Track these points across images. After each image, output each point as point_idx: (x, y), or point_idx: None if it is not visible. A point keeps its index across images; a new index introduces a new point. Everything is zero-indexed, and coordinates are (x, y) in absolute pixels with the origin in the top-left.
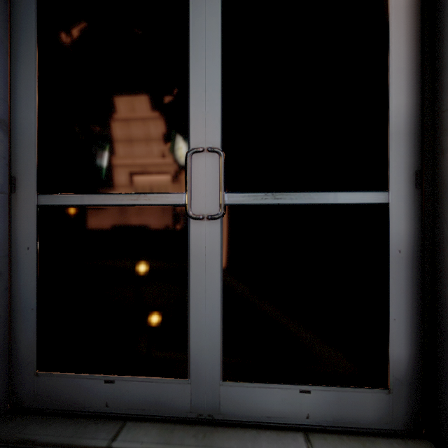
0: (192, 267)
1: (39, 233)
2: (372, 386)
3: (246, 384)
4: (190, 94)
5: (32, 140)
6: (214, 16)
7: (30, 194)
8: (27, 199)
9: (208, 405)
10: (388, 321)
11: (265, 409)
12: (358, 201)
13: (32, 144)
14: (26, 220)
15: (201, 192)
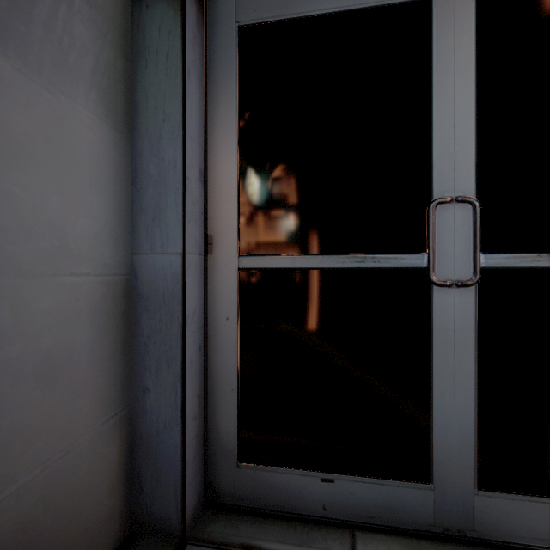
0: (436, 346)
1: (240, 301)
2: None
3: (511, 496)
4: (432, 131)
5: (232, 192)
6: (466, 32)
7: (229, 256)
8: (226, 261)
9: (457, 518)
10: None
11: (538, 530)
12: None
13: (232, 197)
14: (224, 286)
15: (449, 253)
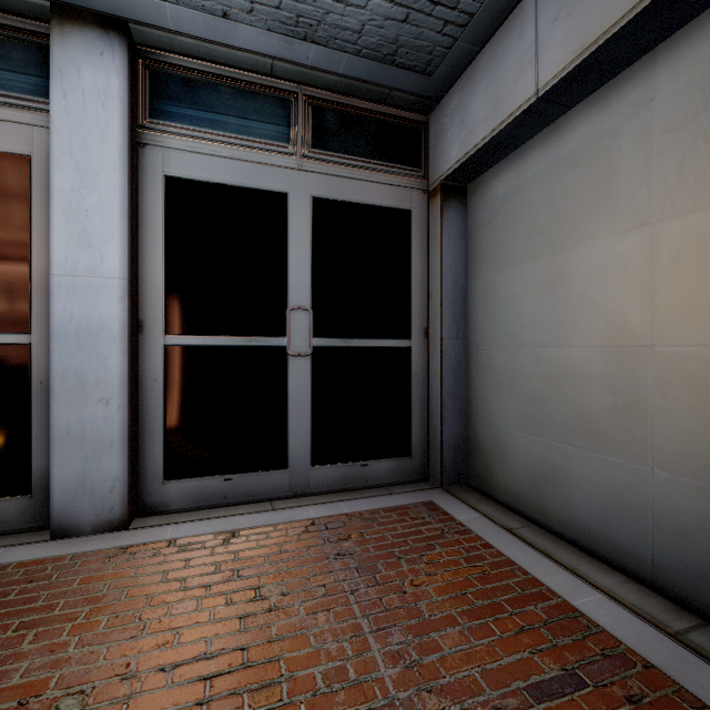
0: None
1: None
2: (15, 494)
3: None
4: None
5: None
6: None
7: None
8: None
9: None
10: (31, 440)
11: None
12: (2, 341)
13: None
14: None
15: None
